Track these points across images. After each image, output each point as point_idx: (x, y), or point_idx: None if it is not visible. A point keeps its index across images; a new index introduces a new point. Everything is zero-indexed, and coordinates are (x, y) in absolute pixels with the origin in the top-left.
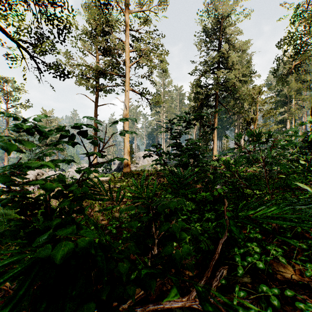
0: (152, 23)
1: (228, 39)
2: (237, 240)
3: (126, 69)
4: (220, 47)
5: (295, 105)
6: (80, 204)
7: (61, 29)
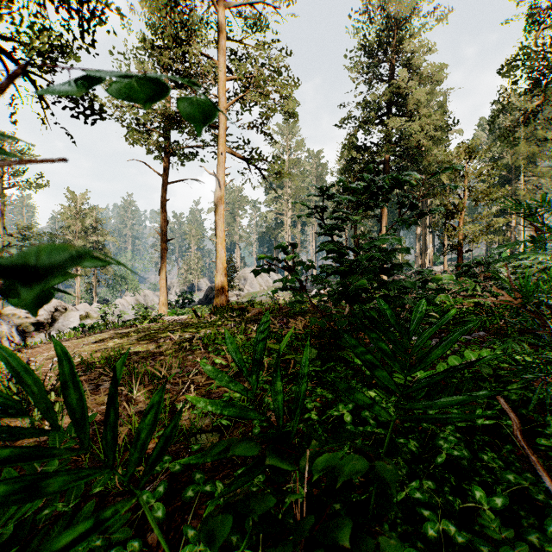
0: (268, 28)
1: (408, 61)
2: None
3: (220, 113)
4: (393, 76)
5: (525, 183)
6: None
7: (86, 19)
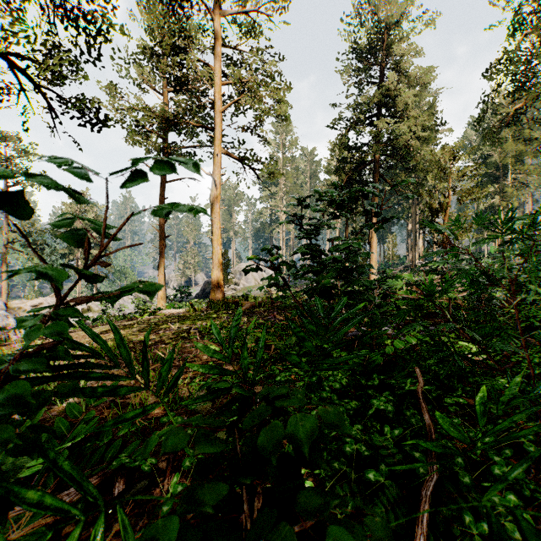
0: (262, 34)
1: (397, 64)
2: (460, 480)
3: (216, 116)
4: (383, 78)
5: (512, 181)
6: (6, 433)
7: (92, 37)
